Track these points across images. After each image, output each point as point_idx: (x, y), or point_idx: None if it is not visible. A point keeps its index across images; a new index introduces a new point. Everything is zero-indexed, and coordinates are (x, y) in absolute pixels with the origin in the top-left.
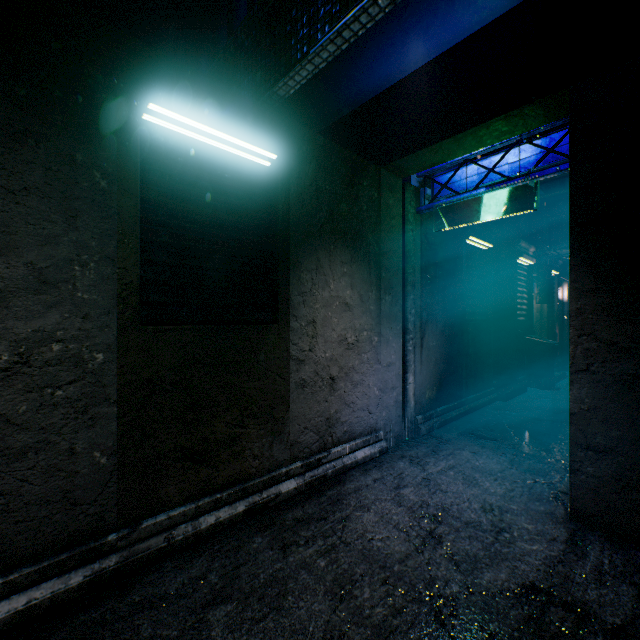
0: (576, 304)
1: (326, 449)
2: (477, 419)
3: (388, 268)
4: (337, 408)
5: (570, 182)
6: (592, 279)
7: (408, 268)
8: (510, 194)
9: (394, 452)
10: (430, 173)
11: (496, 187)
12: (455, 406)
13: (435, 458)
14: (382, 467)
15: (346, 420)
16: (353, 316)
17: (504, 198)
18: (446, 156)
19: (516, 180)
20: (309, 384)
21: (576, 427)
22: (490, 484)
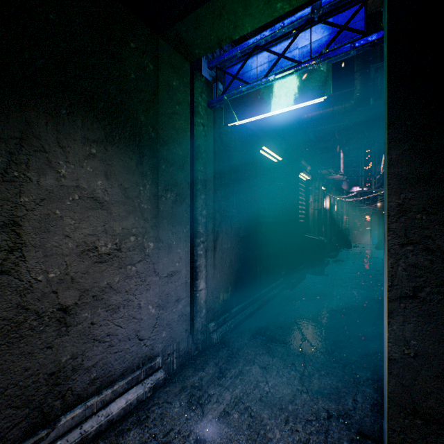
0: (398, 198)
1: (49, 421)
2: (269, 314)
3: (171, 160)
4: (76, 351)
5: (389, 18)
6: (422, 159)
7: (198, 165)
8: (301, 81)
9: (175, 381)
10: (221, 64)
11: (286, 71)
12: (250, 303)
13: (221, 385)
14: (148, 419)
15: (96, 362)
16: (110, 216)
17: (294, 86)
18: (233, 27)
19: (307, 63)
20: (1, 330)
21: (398, 380)
22: (281, 434)
